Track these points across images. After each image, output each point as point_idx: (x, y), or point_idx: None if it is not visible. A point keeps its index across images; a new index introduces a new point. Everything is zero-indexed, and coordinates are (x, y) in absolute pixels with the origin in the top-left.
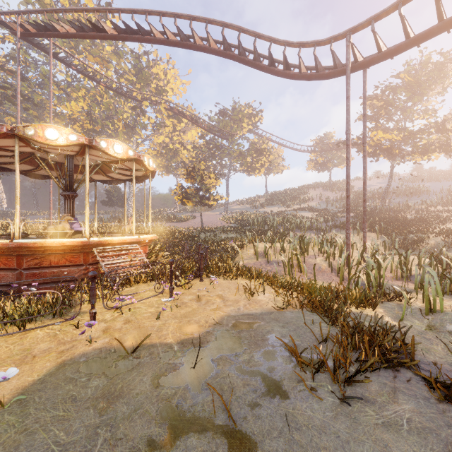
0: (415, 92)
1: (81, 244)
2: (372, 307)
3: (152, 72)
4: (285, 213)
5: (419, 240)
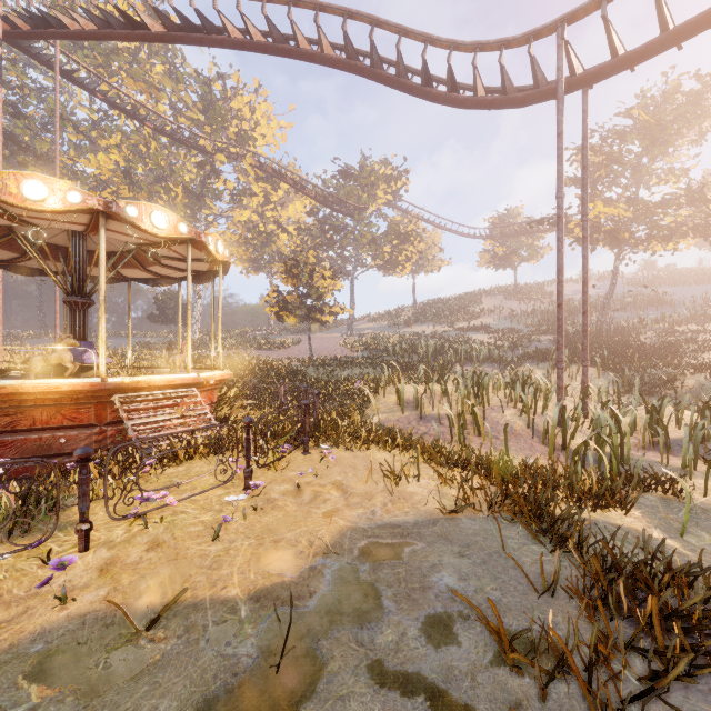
0: (655, 139)
1: (90, 388)
2: (621, 507)
3: (230, 107)
4: (445, 335)
5: (668, 379)
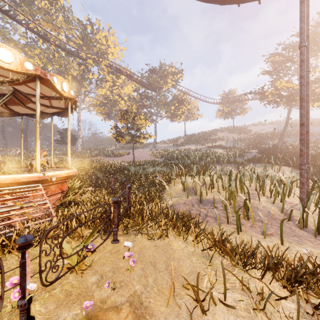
0: (312, 48)
1: None
2: None
3: (96, 38)
4: (201, 150)
5: None
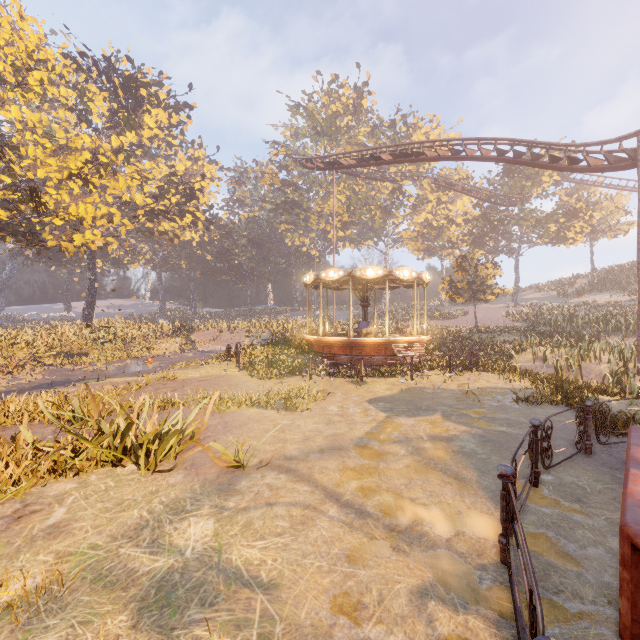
0: None
1: (385, 341)
2: (610, 396)
3: (411, 140)
4: (619, 305)
5: None
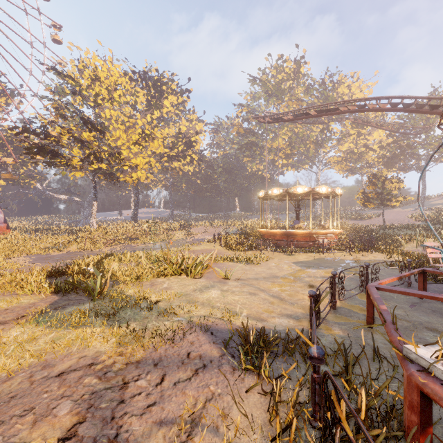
0: None
1: (309, 232)
2: None
3: (336, 92)
4: None
5: None
